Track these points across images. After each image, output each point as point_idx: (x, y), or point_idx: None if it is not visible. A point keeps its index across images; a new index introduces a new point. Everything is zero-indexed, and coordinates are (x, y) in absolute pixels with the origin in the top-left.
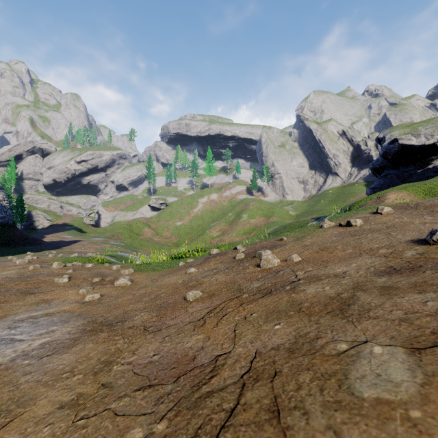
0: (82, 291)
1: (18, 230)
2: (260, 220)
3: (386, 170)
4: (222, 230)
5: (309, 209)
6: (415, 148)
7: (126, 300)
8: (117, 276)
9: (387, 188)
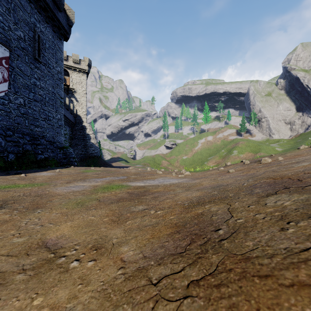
0: (173, 175)
1: (102, 159)
2: (248, 155)
3: None
4: (216, 162)
5: (296, 145)
6: None
7: (197, 176)
8: (181, 173)
9: None
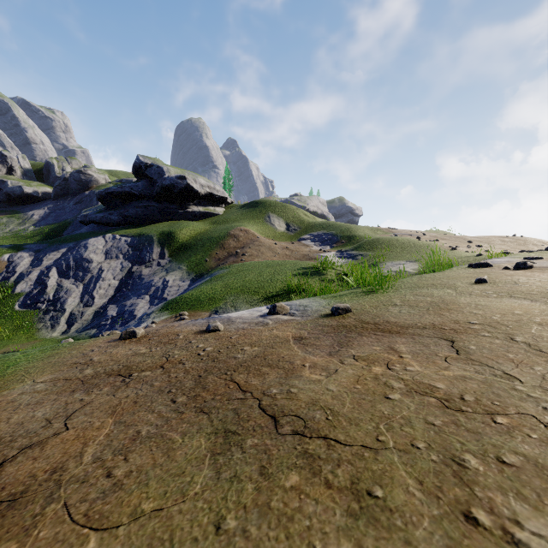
0: None
1: None
2: None
3: (145, 200)
4: None
5: None
6: (194, 191)
7: None
8: None
9: (145, 220)
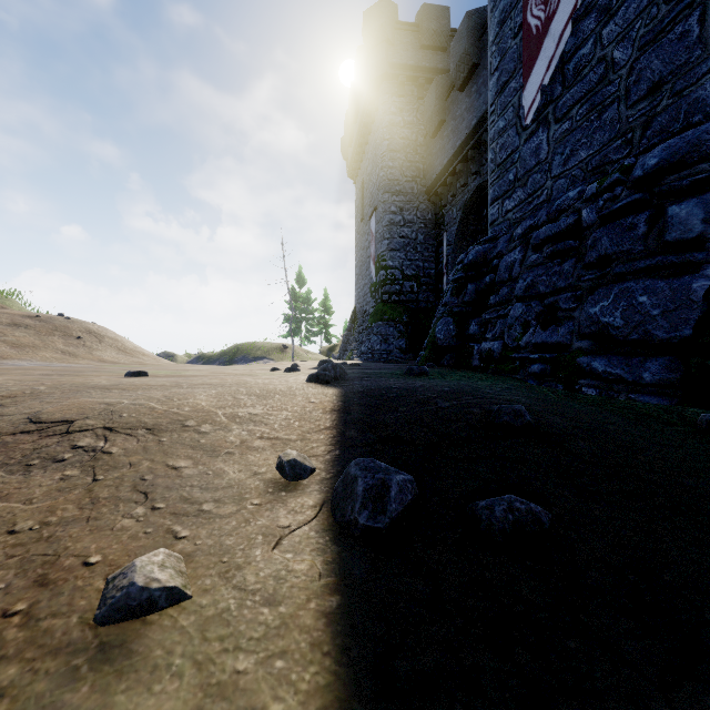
0: None
1: None
2: None
3: None
4: None
5: None
6: None
7: None
8: None
9: None
